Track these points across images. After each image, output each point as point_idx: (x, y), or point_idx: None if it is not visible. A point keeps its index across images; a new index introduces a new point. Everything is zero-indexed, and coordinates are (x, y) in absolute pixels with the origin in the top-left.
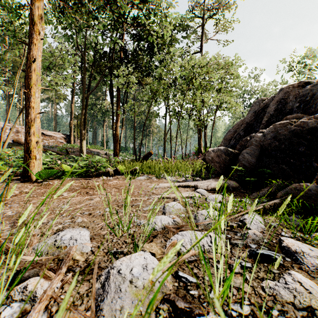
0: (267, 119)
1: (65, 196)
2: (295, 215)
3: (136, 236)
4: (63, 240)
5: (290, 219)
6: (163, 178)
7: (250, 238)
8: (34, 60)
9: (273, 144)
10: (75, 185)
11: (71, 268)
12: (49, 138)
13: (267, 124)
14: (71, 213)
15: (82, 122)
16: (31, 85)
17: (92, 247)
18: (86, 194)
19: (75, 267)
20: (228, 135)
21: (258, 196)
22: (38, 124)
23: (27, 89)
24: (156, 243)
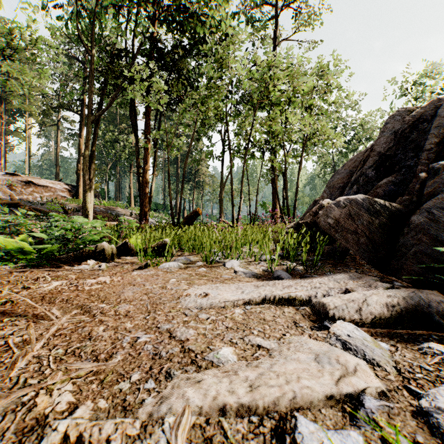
0: (438, 140)
1: None
2: None
3: None
4: None
5: None
6: (220, 264)
7: None
8: None
9: None
10: None
11: None
12: (44, 190)
13: (439, 149)
14: None
15: (85, 162)
16: None
17: None
18: None
19: None
20: (336, 180)
21: None
22: None
23: None
24: None
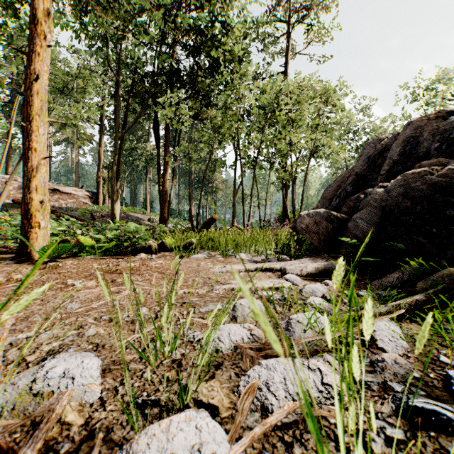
0: (389, 168)
1: (77, 287)
2: (452, 322)
3: (185, 364)
4: (49, 380)
5: (446, 329)
6: (233, 256)
7: (390, 371)
8: (36, 78)
9: (402, 205)
10: (98, 267)
11: (54, 443)
12: (68, 197)
13: (388, 175)
14: (78, 320)
15: (114, 173)
16: (32, 116)
17: (103, 390)
18: (112, 282)
19: (62, 441)
20: (328, 192)
21: (381, 286)
22: (43, 175)
23: (26, 121)
24: (220, 382)
